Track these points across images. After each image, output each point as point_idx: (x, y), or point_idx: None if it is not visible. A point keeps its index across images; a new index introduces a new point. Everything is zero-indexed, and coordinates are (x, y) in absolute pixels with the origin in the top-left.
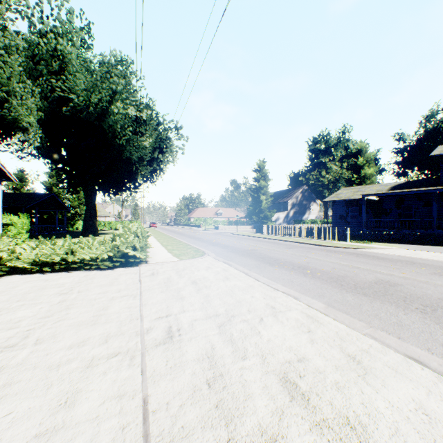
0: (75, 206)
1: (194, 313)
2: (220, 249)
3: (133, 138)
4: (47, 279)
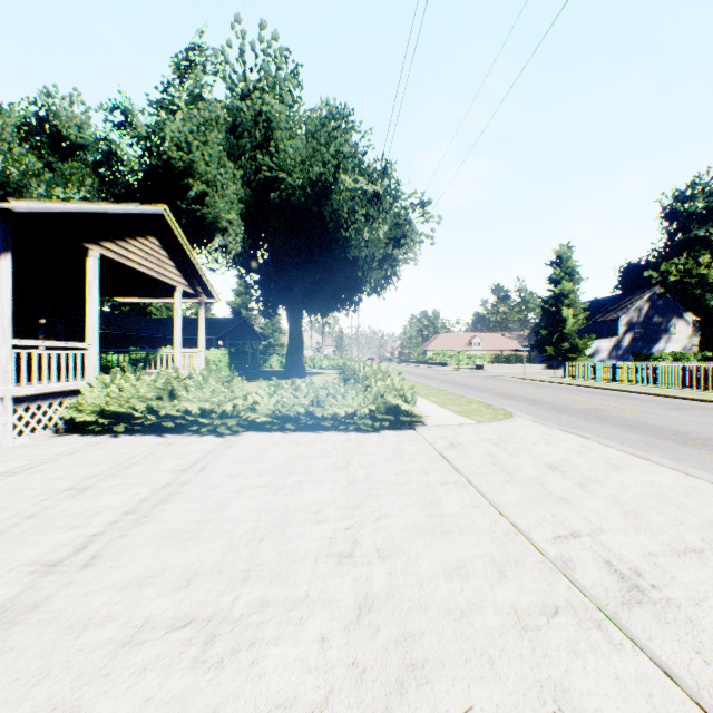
0: (267, 335)
1: (629, 537)
2: (526, 405)
3: (365, 227)
4: (297, 441)
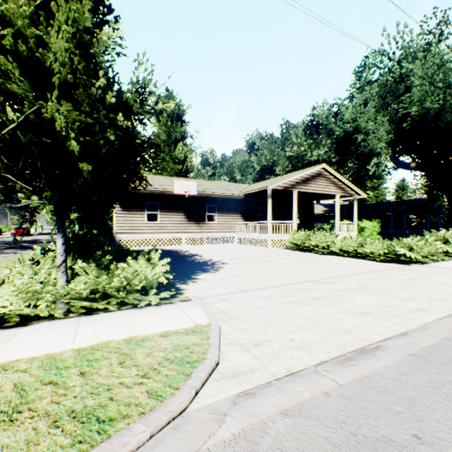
0: None
1: (356, 283)
2: None
3: None
4: (339, 259)
